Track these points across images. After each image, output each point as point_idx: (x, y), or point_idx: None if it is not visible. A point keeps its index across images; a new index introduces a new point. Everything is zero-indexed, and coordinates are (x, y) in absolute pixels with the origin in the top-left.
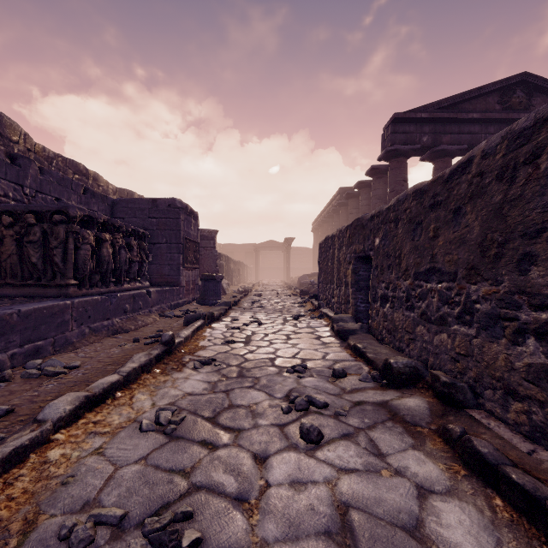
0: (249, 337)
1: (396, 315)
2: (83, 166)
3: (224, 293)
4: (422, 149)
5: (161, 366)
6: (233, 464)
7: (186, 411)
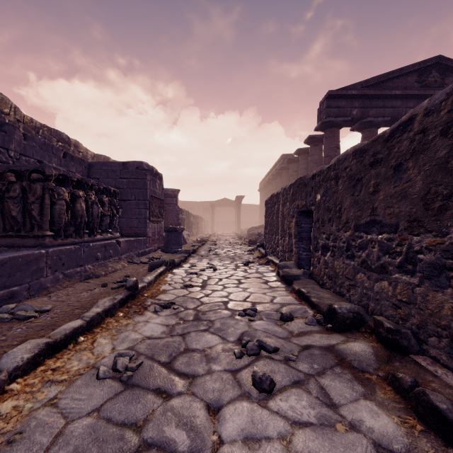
0: (205, 282)
1: (336, 263)
2: (65, 135)
3: (185, 242)
4: (352, 121)
5: (124, 309)
6: (186, 416)
7: (143, 356)
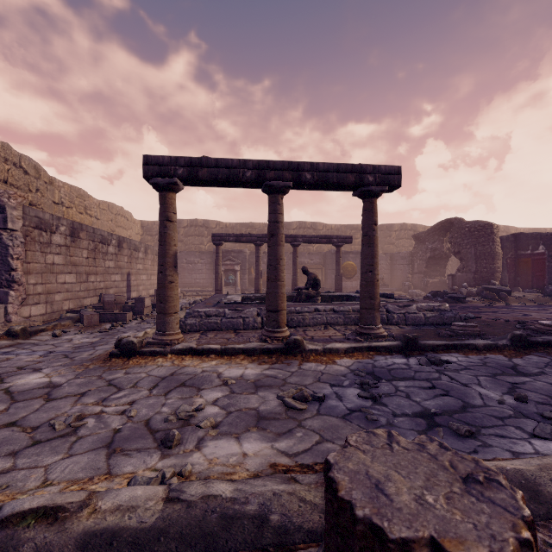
0: None
1: None
2: (543, 229)
3: None
4: None
5: None
6: None
7: None
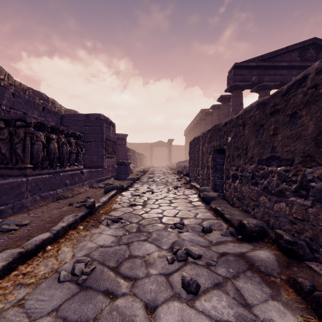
0: (145, 202)
1: (243, 188)
2: (45, 95)
3: (131, 172)
4: (252, 85)
5: (84, 223)
6: (128, 315)
7: (96, 261)
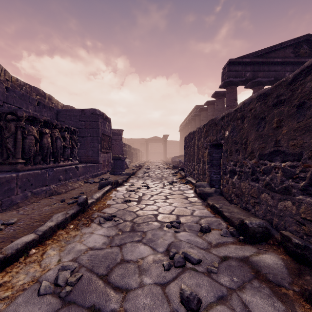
0: (140, 197)
1: (242, 184)
2: (42, 91)
3: (127, 167)
4: (246, 81)
5: (75, 222)
6: None
7: (84, 268)
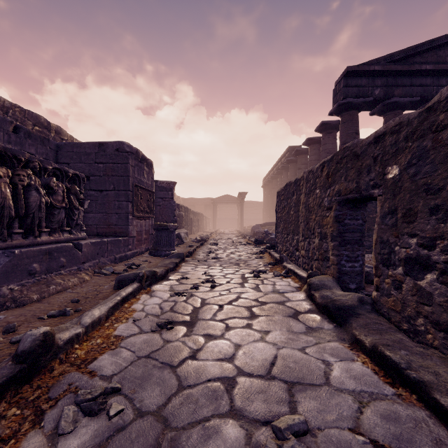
0: (196, 312)
1: None
2: (44, 119)
3: (182, 242)
4: (373, 102)
5: None
6: None
7: None
